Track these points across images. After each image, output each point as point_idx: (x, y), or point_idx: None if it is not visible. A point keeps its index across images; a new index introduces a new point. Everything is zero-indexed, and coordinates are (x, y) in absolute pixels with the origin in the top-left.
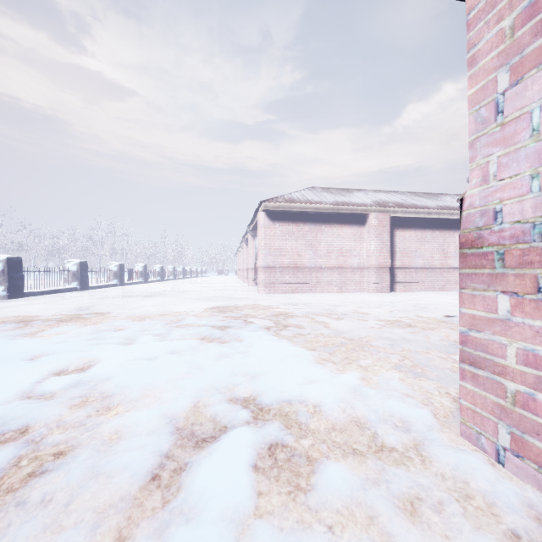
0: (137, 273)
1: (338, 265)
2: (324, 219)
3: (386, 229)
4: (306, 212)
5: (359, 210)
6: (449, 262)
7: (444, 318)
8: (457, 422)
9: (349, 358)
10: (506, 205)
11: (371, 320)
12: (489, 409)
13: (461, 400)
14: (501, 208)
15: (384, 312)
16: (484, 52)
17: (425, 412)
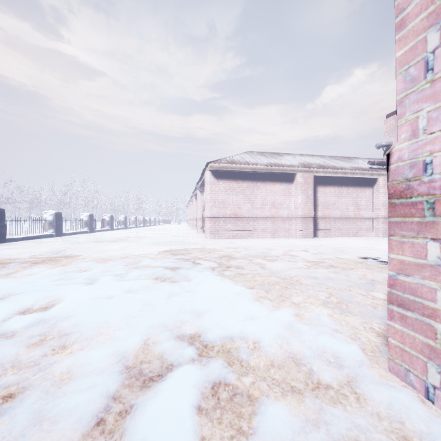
0: (105, 222)
1: (271, 215)
2: (260, 178)
3: (310, 186)
4: (245, 172)
5: (288, 170)
6: (361, 213)
7: (360, 260)
8: (384, 356)
9: (283, 296)
10: (436, 157)
11: (299, 261)
12: (418, 348)
13: (390, 338)
14: (431, 160)
15: (309, 255)
16: (413, 14)
17: (354, 347)
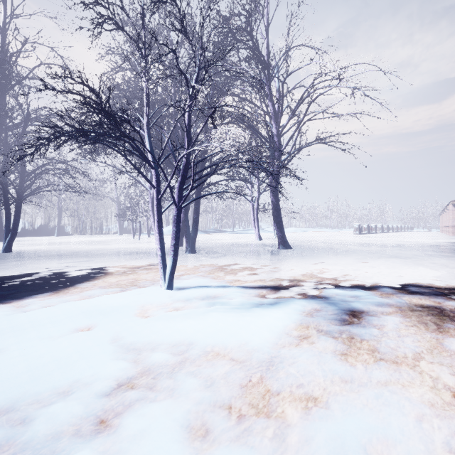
0: (378, 228)
1: None
2: None
3: None
4: None
5: None
6: None
7: None
8: None
9: None
10: None
11: None
12: None
13: None
14: None
15: None
16: None
17: None
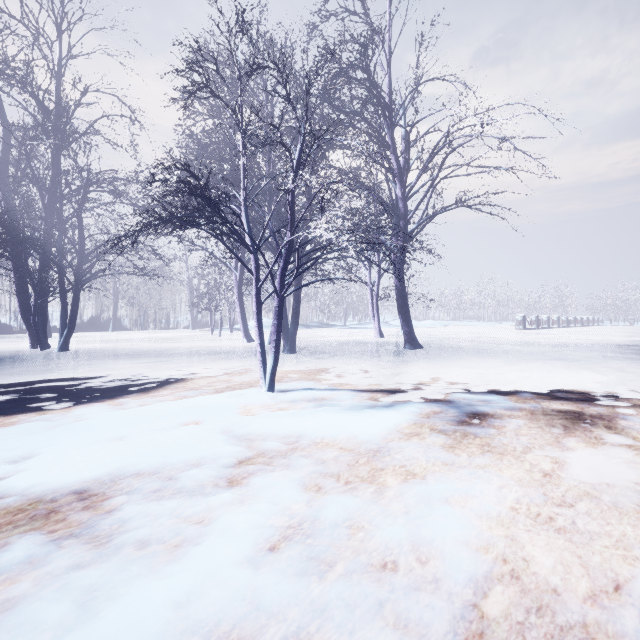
0: (553, 321)
1: None
2: None
3: None
4: None
5: None
6: None
7: None
8: None
9: None
10: None
11: None
12: None
13: None
14: None
15: None
16: None
17: None
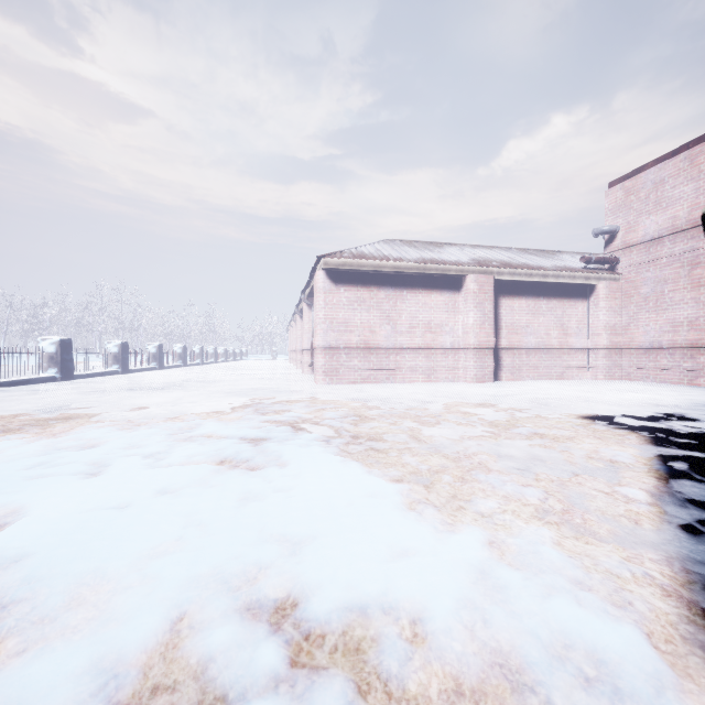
0: (148, 355)
1: (425, 345)
2: (406, 282)
3: (489, 297)
4: (382, 273)
5: (453, 270)
6: (569, 341)
7: (579, 421)
8: (695, 654)
9: (458, 498)
10: None
11: (478, 425)
12: None
13: None
14: None
15: (493, 412)
16: None
17: (631, 633)
